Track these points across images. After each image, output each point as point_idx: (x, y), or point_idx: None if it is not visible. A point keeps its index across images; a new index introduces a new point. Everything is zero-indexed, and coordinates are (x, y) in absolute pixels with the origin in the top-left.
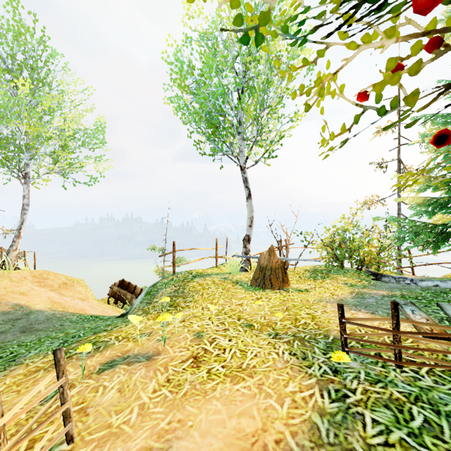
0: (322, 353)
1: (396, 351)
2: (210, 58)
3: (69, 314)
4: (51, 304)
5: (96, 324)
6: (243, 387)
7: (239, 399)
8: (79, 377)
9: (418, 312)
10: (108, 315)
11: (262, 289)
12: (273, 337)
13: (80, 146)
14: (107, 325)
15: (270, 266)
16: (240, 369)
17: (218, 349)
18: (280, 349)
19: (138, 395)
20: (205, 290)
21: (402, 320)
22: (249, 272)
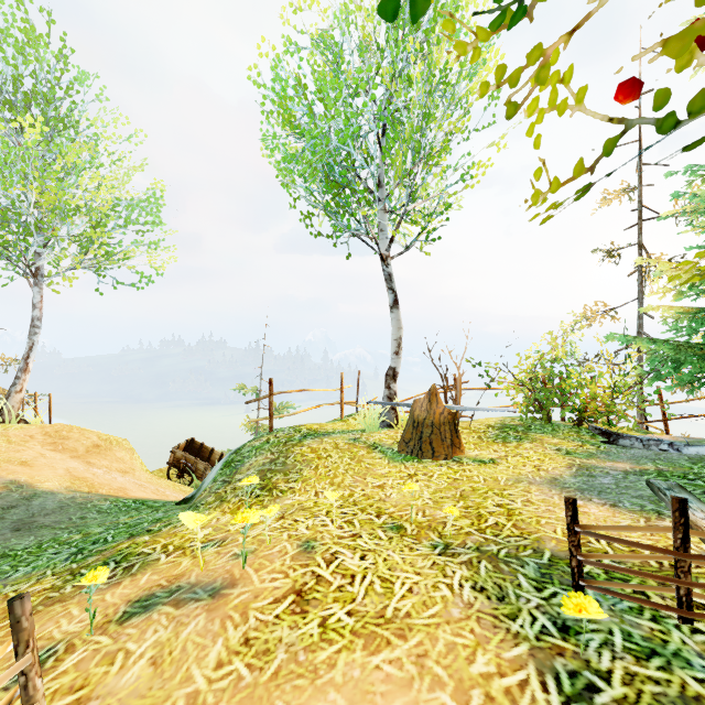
0: (534, 587)
1: (681, 592)
2: (330, 76)
3: (98, 498)
4: (71, 481)
5: (138, 517)
6: (388, 661)
7: (381, 689)
8: (85, 629)
9: (696, 505)
10: (165, 498)
11: (417, 458)
12: (440, 553)
13: (124, 225)
14: (155, 520)
15: (431, 419)
16: (382, 620)
17: (340, 576)
18: (454, 577)
19: (187, 674)
20: (321, 461)
21: (694, 533)
22: (394, 429)
